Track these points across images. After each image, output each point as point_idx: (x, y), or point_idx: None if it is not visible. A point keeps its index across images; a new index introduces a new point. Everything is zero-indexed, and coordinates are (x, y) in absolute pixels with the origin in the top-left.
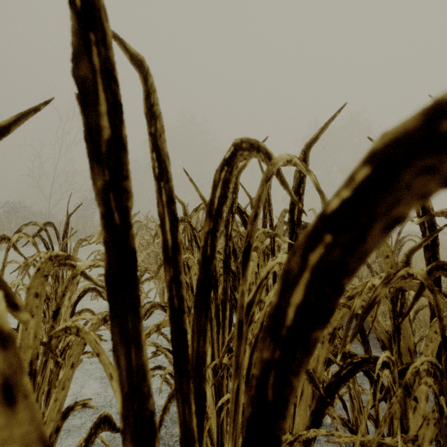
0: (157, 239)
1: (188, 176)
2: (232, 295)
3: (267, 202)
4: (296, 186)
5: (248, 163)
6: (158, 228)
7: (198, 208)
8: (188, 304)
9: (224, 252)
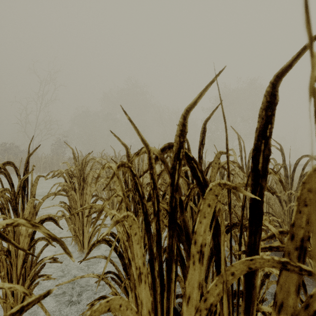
0: (109, 171)
1: (126, 115)
2: (178, 250)
3: (202, 144)
4: (261, 128)
5: (199, 99)
6: (100, 171)
7: (139, 152)
8: (128, 256)
9: (169, 204)
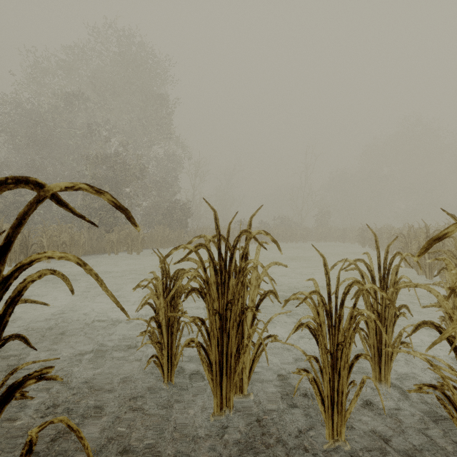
0: None
1: None
2: None
3: None
4: None
5: None
6: None
7: None
8: None
9: None
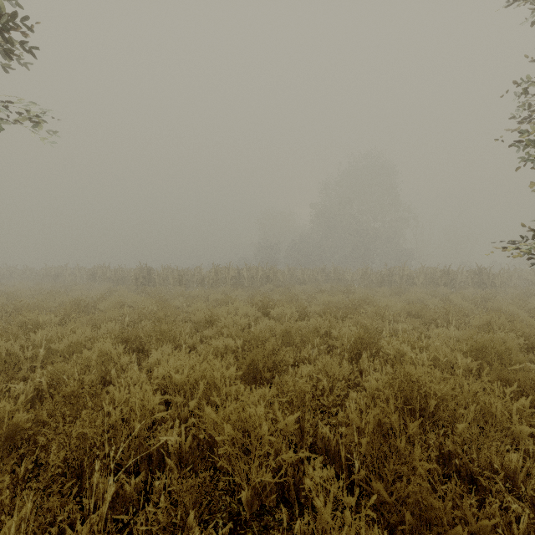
0: None
1: None
2: None
3: None
4: None
5: None
6: None
7: None
8: None
9: None
